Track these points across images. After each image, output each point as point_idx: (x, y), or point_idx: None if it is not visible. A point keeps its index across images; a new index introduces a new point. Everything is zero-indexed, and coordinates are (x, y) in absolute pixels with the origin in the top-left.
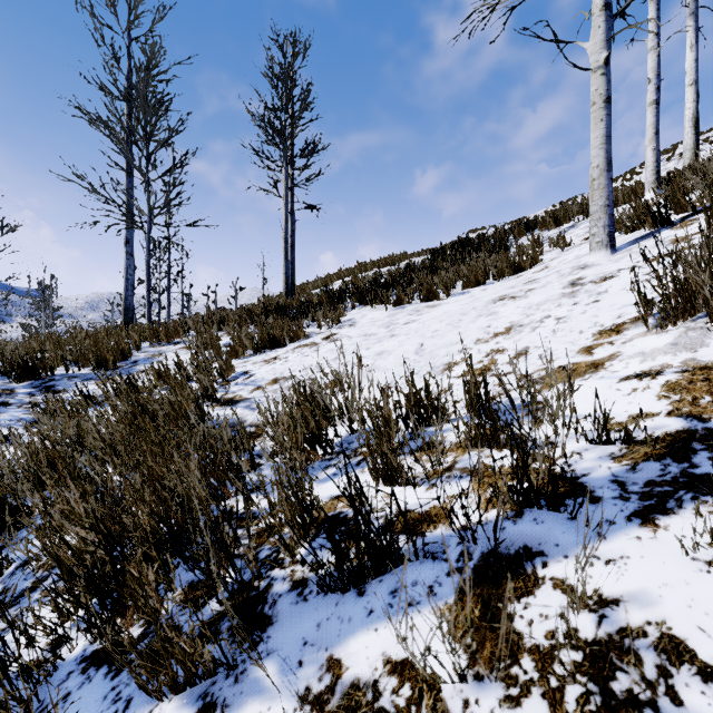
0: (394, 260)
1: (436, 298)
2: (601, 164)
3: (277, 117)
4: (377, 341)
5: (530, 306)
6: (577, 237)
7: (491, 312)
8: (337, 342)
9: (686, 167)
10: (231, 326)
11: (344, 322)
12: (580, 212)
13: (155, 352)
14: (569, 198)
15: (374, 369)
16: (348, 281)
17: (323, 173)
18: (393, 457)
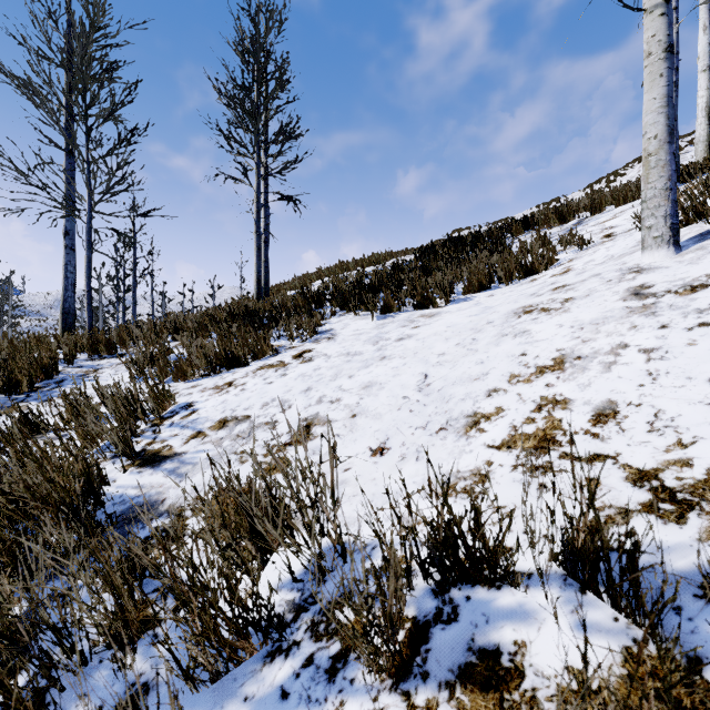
0: (379, 258)
1: (432, 304)
2: (660, 133)
3: (248, 94)
4: (362, 365)
5: (582, 326)
6: (594, 235)
7: (520, 330)
8: (310, 363)
9: (703, 160)
10: (185, 336)
11: (322, 333)
12: (588, 207)
13: (90, 368)
14: (553, 199)
15: (360, 413)
16: (328, 281)
17: (300, 160)
18: (407, 682)
